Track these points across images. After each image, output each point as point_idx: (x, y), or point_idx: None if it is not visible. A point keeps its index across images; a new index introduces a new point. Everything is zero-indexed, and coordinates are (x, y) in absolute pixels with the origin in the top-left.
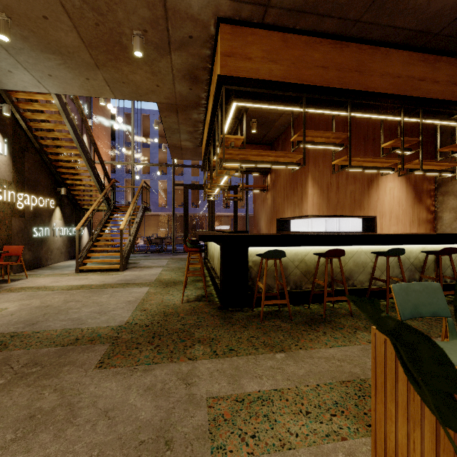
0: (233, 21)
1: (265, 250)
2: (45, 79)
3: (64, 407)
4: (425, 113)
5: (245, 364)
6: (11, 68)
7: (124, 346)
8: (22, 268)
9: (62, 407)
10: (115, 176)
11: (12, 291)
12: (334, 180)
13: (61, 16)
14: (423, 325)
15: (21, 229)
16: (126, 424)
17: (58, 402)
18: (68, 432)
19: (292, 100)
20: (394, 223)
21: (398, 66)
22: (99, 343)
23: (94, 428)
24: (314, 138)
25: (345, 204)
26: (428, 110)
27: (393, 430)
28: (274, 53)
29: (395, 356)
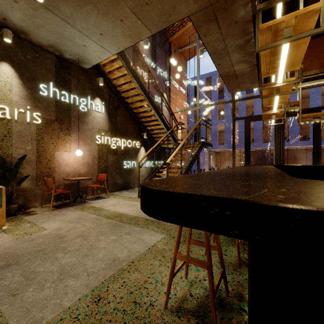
0: None
1: None
2: (102, 41)
3: None
4: None
5: None
6: (83, 42)
7: None
8: (115, 189)
9: None
10: None
11: (81, 209)
12: None
13: None
14: None
15: (115, 162)
16: None
17: None
18: None
19: None
20: None
21: None
22: None
23: None
24: None
25: None
26: None
27: None
28: None
29: None
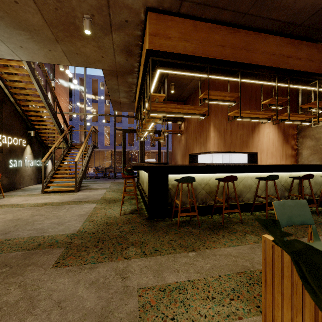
0: (157, 10)
1: (181, 176)
2: (17, 49)
3: (26, 300)
4: (292, 80)
5: (167, 261)
6: None
7: (76, 249)
8: (0, 191)
9: (24, 300)
10: (72, 123)
11: None
12: (229, 127)
13: (29, 1)
14: (291, 229)
15: (0, 161)
16: (75, 312)
17: (21, 296)
18: (27, 321)
19: (200, 69)
20: (270, 157)
21: (273, 46)
22: (56, 247)
23: (49, 317)
24: (215, 96)
25: (236, 144)
26: (293, 78)
27: (280, 314)
28: (187, 34)
29: (281, 258)
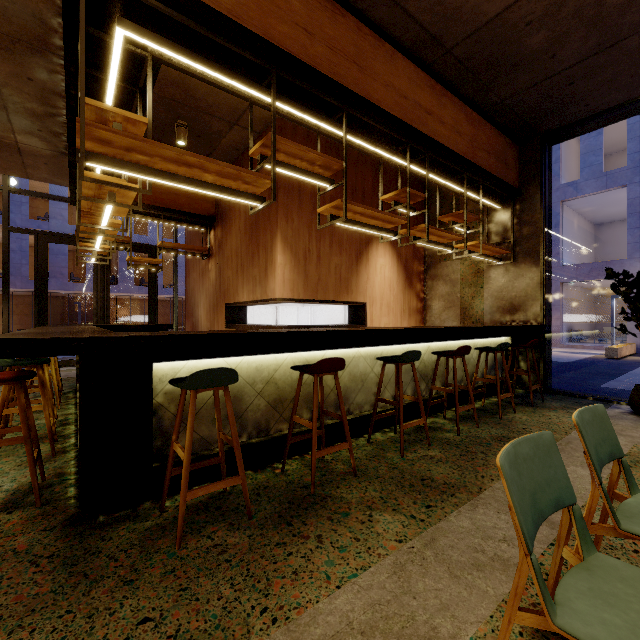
0: None
1: (196, 365)
2: None
3: None
4: (429, 163)
5: None
6: None
7: None
8: None
9: None
10: None
11: None
12: (314, 245)
13: None
14: (453, 471)
15: None
16: None
17: None
18: None
19: (251, 74)
20: (385, 312)
21: (405, 81)
22: None
23: None
24: (290, 158)
25: (329, 284)
26: (432, 159)
27: None
28: None
29: None
